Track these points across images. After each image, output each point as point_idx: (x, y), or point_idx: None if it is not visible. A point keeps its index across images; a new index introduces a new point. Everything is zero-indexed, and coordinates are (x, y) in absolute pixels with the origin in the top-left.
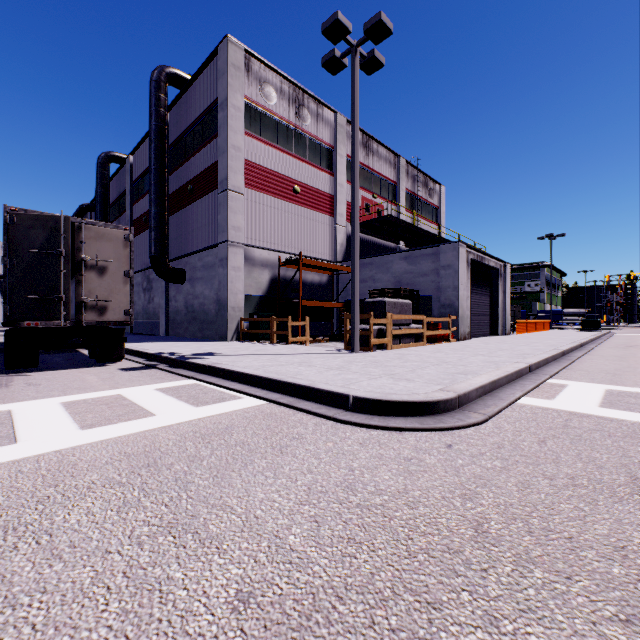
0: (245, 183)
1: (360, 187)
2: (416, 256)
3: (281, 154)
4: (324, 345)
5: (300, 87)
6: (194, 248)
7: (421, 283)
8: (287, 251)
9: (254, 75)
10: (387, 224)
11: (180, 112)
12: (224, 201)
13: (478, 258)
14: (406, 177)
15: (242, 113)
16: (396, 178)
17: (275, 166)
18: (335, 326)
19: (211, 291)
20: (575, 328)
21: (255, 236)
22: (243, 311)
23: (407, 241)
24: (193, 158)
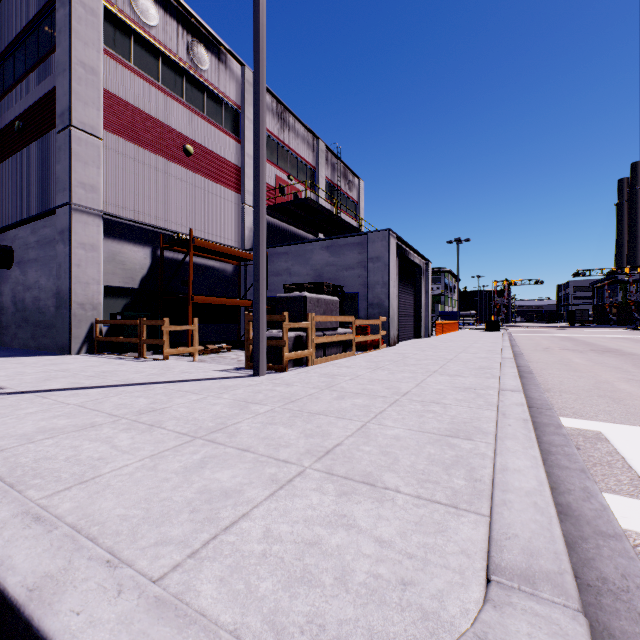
0: (105, 124)
1: (274, 164)
2: (340, 245)
3: (165, 97)
4: (222, 357)
5: (194, 16)
6: (25, 215)
7: (346, 278)
8: (175, 230)
9: None
10: (305, 210)
11: (6, 14)
12: (65, 143)
13: (405, 252)
14: (325, 164)
15: (98, 19)
16: (315, 162)
17: (156, 111)
18: (243, 329)
19: (49, 279)
20: (474, 328)
21: (122, 203)
22: (100, 309)
23: (327, 234)
24: (24, 82)
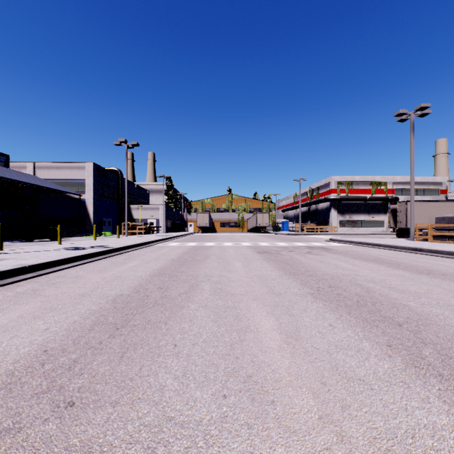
0: None
1: None
2: None
3: None
4: None
5: None
6: None
7: None
8: None
9: None
10: None
11: None
12: None
13: None
14: None
15: None
16: None
17: None
18: None
19: None
20: None
21: None
22: None
23: None
24: None
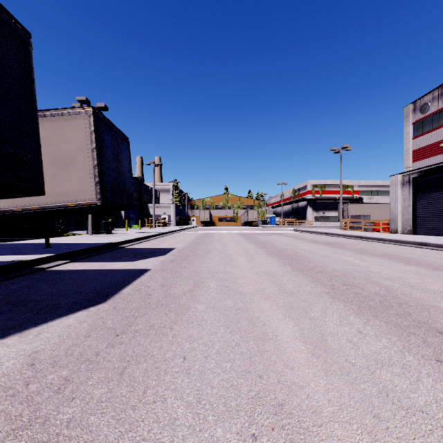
0: (413, 161)
1: None
2: None
3: (432, 133)
4: None
5: None
6: None
7: None
8: None
9: (417, 108)
10: None
11: None
12: None
13: (428, 171)
14: None
15: (409, 133)
16: None
17: (429, 142)
18: None
19: None
20: None
21: None
22: None
23: None
24: None
